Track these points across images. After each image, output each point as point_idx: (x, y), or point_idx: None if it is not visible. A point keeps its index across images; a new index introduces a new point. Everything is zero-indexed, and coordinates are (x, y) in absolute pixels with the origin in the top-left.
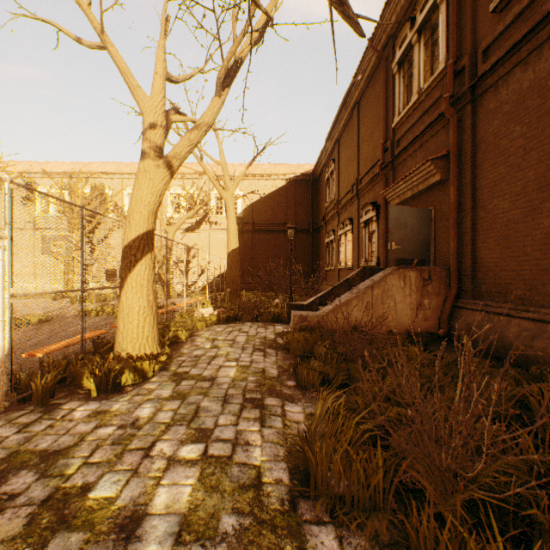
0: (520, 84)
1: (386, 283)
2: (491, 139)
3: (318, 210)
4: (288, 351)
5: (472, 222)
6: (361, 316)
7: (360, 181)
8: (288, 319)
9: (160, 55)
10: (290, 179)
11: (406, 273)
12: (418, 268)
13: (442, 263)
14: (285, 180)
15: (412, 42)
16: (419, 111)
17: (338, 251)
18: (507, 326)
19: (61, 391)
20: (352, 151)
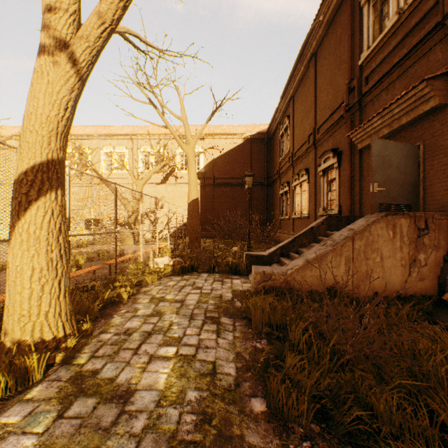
0: None
1: (370, 233)
2: None
3: (272, 165)
4: (249, 322)
5: None
6: (339, 274)
7: (317, 131)
8: (246, 271)
9: None
10: (246, 137)
11: (396, 221)
12: (412, 215)
13: (436, 209)
14: (242, 138)
15: None
16: (400, 33)
17: (292, 201)
18: None
19: None
20: (308, 103)
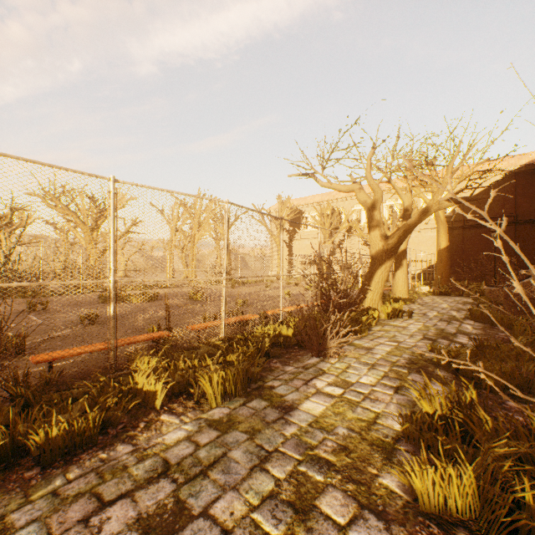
0: None
1: None
2: None
3: None
4: None
5: None
6: None
7: None
8: None
9: (408, 174)
10: (507, 172)
11: None
12: None
13: None
14: (502, 174)
15: None
16: None
17: None
18: None
19: None
20: None
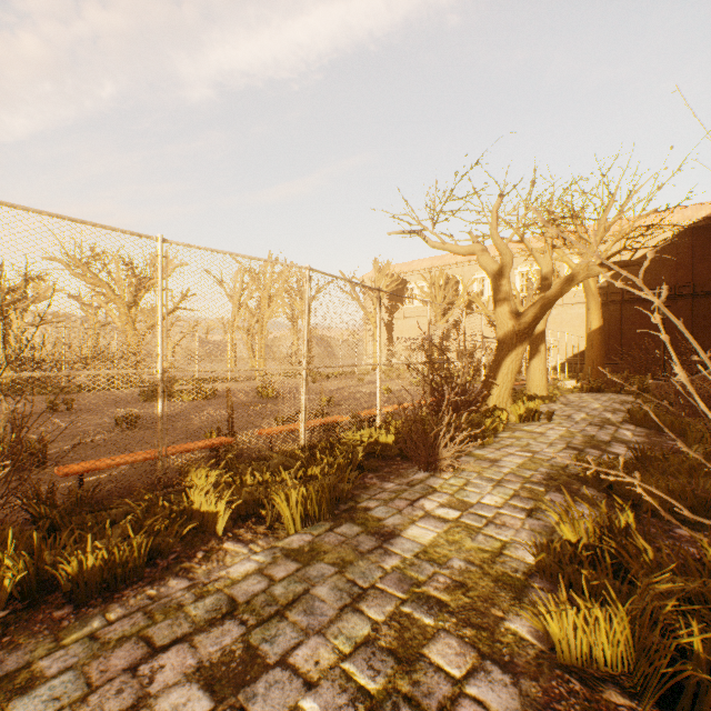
0: None
1: None
2: None
3: None
4: None
5: None
6: None
7: None
8: None
9: (548, 230)
10: (681, 228)
11: None
12: None
13: None
14: (674, 230)
15: None
16: None
17: None
18: None
19: None
20: None
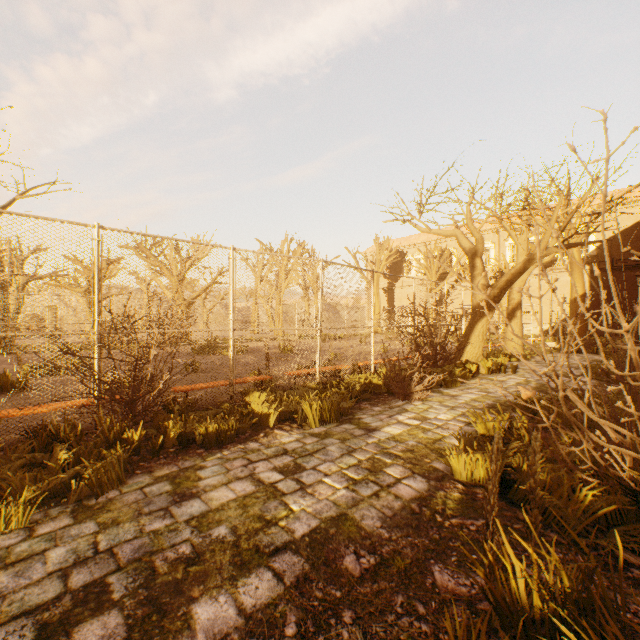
0: None
1: None
2: None
3: None
4: None
5: None
6: None
7: None
8: None
9: (523, 213)
10: None
11: None
12: None
13: None
14: None
15: None
16: None
17: None
18: None
19: None
20: None
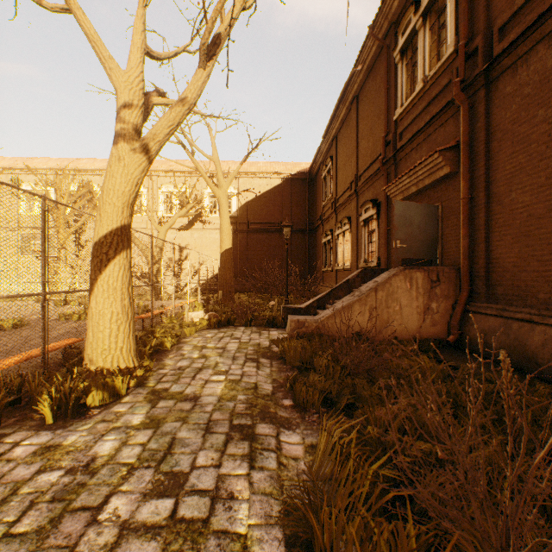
0: (543, 63)
1: (391, 285)
2: (508, 126)
3: (315, 209)
4: (284, 361)
5: (485, 218)
6: (364, 321)
7: (359, 178)
8: (284, 323)
9: (138, 25)
10: (285, 177)
11: (413, 274)
12: (426, 269)
13: (450, 263)
14: (281, 178)
15: (417, 27)
16: (425, 100)
17: (335, 251)
18: (529, 334)
19: (12, 416)
20: (351, 147)
